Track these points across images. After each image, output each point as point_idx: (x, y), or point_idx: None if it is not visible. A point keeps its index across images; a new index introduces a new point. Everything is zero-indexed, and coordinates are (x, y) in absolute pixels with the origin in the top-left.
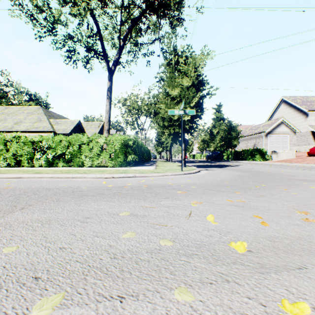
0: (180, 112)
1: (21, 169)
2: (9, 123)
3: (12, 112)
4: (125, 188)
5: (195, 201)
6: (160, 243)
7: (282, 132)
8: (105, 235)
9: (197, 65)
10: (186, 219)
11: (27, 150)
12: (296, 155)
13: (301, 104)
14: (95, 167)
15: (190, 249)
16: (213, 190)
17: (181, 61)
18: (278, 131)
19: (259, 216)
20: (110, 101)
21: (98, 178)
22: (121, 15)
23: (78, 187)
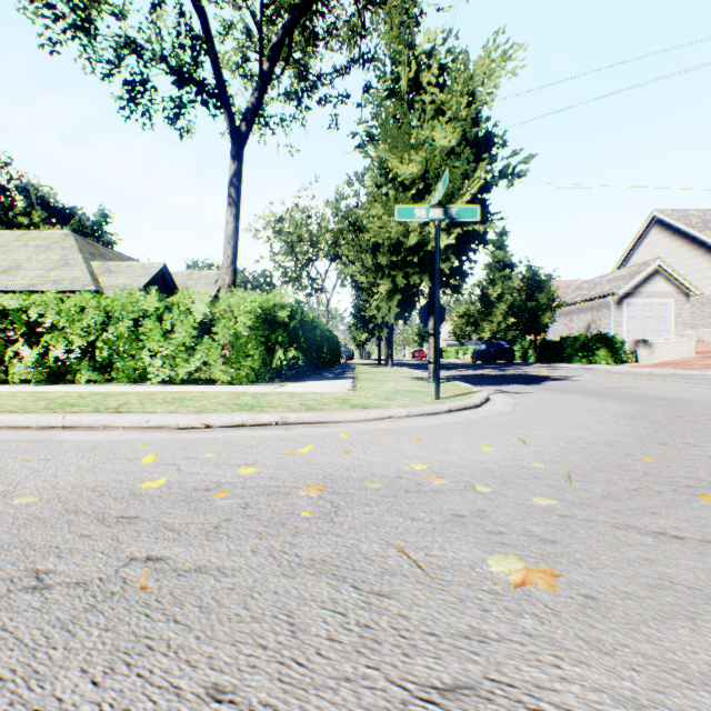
0: (433, 215)
1: None
2: None
3: None
4: (214, 505)
5: None
6: None
7: (657, 294)
8: None
9: (476, 83)
10: None
11: None
12: (696, 350)
13: (703, 228)
14: (182, 384)
15: None
16: (677, 536)
17: (427, 78)
18: (648, 293)
19: None
20: (238, 211)
21: (155, 429)
22: None
23: None
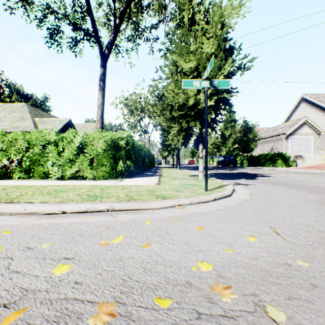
0: (204, 84)
1: None
2: None
3: None
4: None
5: None
6: None
7: (304, 134)
8: None
9: (225, 16)
10: None
11: None
12: (324, 160)
13: None
14: (68, 179)
15: None
16: None
17: (198, 17)
18: (301, 133)
19: None
20: (104, 93)
21: (30, 214)
22: None
23: None
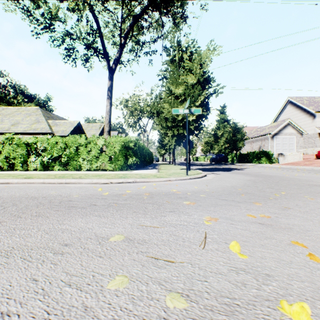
0: (185, 111)
1: (13, 173)
2: (5, 124)
3: (9, 113)
4: (123, 196)
5: (207, 216)
6: (166, 302)
7: (288, 133)
8: (82, 282)
9: (202, 61)
10: (201, 248)
11: (21, 153)
12: (303, 157)
13: (308, 105)
14: (94, 171)
15: (217, 319)
16: (226, 199)
17: (185, 57)
18: (285, 133)
19: (299, 242)
20: (111, 101)
21: (95, 183)
22: (122, 11)
23: (68, 196)
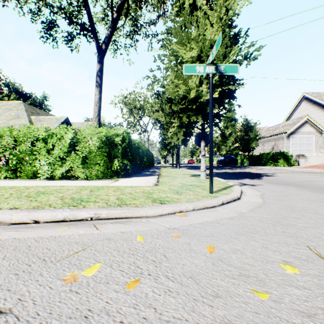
0: (208, 70)
1: None
2: None
3: None
4: None
5: None
6: None
7: (306, 132)
8: None
9: None
10: None
11: None
12: None
13: None
14: (59, 179)
15: None
16: None
17: (200, 2)
18: (302, 132)
19: None
20: (101, 89)
21: None
22: None
23: None
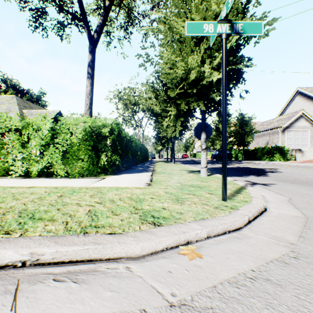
0: (220, 29)
1: None
2: None
3: None
4: None
5: None
6: None
7: (301, 127)
8: None
9: None
10: None
11: None
12: None
13: None
14: (36, 177)
15: None
16: None
17: None
18: (297, 126)
19: None
20: (92, 80)
21: None
22: None
23: None
